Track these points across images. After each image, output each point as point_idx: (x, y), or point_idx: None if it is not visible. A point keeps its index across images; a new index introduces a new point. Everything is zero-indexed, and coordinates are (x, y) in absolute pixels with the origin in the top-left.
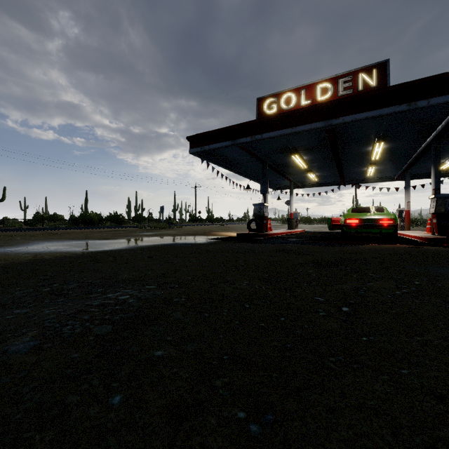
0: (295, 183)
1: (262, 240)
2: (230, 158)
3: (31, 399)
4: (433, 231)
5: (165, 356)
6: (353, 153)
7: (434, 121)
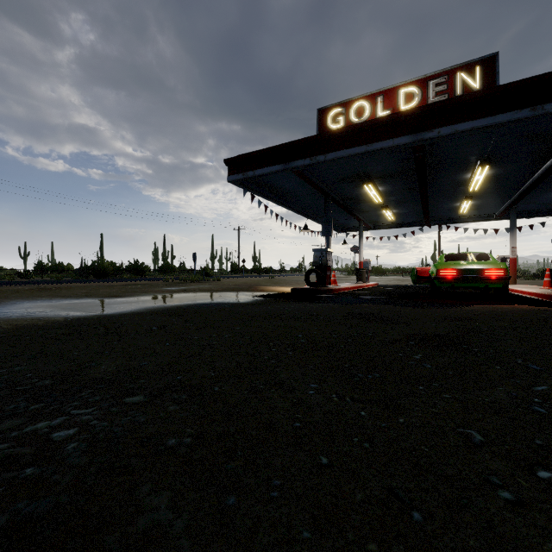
0: (366, 223)
1: (326, 298)
2: (282, 189)
3: None
4: None
5: None
6: (444, 182)
7: None
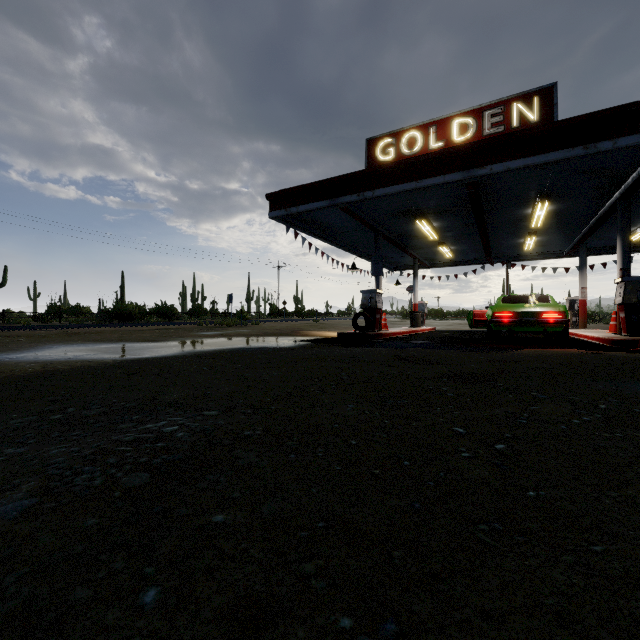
0: (421, 261)
1: (374, 342)
2: (328, 224)
3: (17, 595)
4: (619, 329)
5: (228, 522)
6: (504, 217)
7: (622, 172)
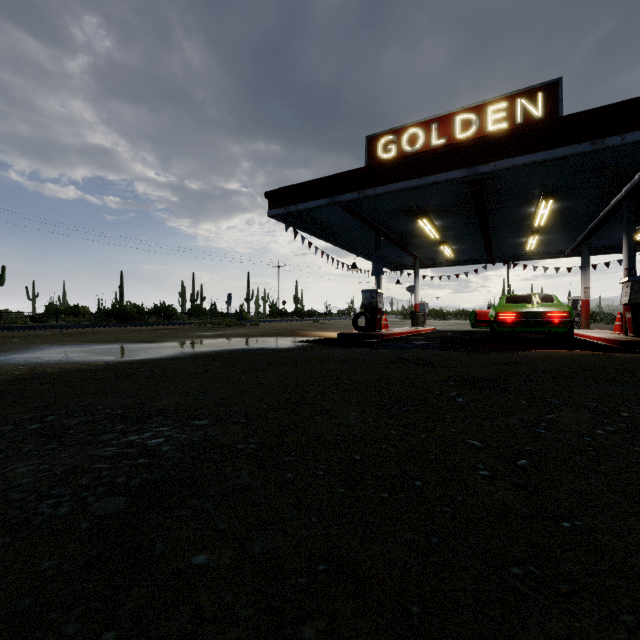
0: (422, 260)
1: (375, 343)
2: (328, 223)
3: None
4: (625, 330)
5: (211, 564)
6: (507, 216)
7: (628, 169)
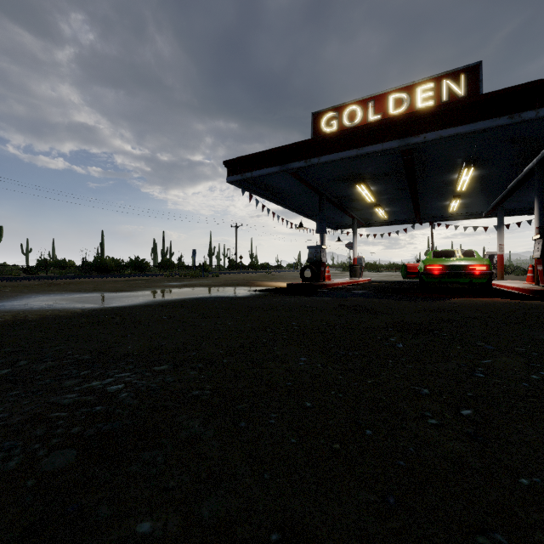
0: (359, 221)
1: (320, 292)
2: (278, 188)
3: None
4: (536, 280)
5: (156, 534)
6: (433, 182)
7: (540, 140)
